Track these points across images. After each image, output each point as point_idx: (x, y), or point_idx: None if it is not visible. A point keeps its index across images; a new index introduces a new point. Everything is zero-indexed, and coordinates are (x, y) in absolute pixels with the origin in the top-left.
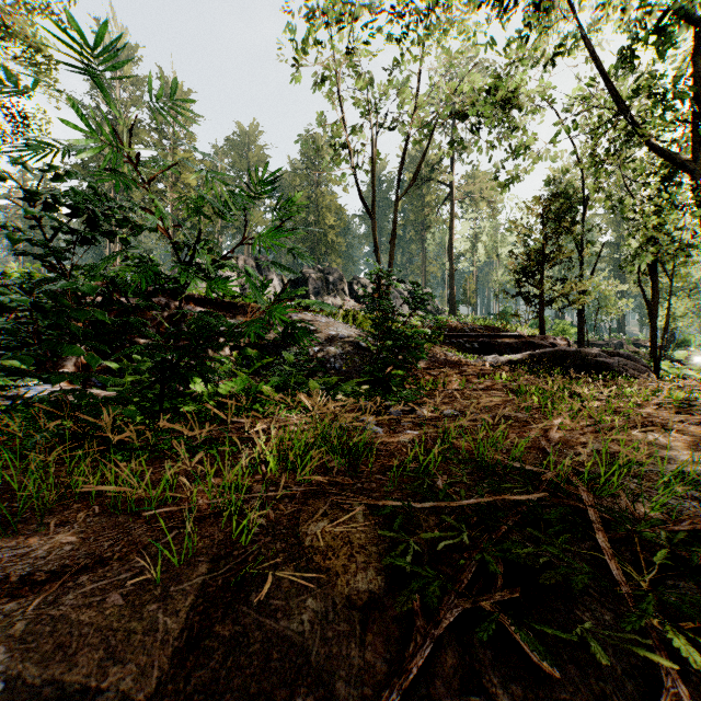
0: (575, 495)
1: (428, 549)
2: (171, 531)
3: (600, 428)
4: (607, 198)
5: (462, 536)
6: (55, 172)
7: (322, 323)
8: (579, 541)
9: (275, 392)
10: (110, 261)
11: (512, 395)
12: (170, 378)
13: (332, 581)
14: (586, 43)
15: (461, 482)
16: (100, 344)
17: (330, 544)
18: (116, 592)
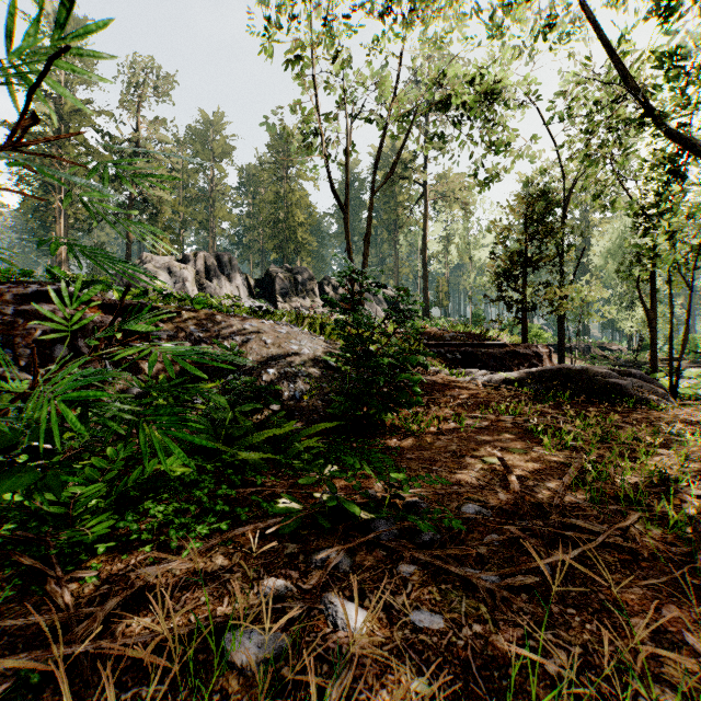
0: None
1: None
2: None
3: None
4: (596, 198)
5: None
6: None
7: (282, 335)
8: None
9: (184, 467)
10: None
11: (532, 443)
12: None
13: None
14: (587, 16)
15: None
16: None
17: None
18: None
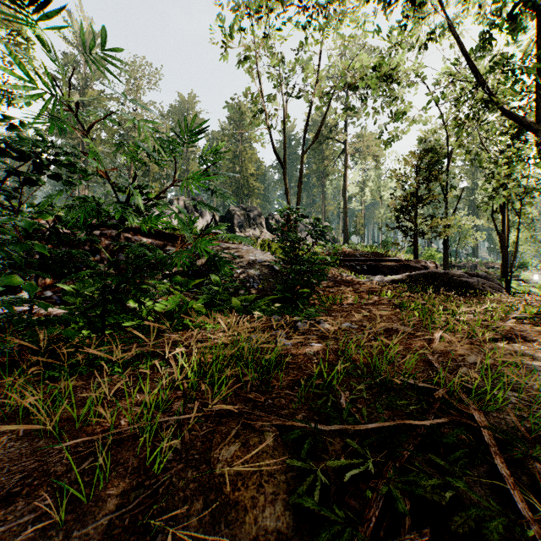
0: (464, 411)
1: (335, 477)
2: (87, 458)
3: (474, 341)
4: (467, 153)
5: (367, 463)
6: (35, 131)
7: (244, 250)
8: (477, 464)
9: (203, 308)
10: (51, 199)
11: (395, 309)
12: (107, 300)
13: (240, 517)
14: (452, 30)
15: (361, 397)
16: (40, 273)
17: (240, 472)
18: (13, 540)
